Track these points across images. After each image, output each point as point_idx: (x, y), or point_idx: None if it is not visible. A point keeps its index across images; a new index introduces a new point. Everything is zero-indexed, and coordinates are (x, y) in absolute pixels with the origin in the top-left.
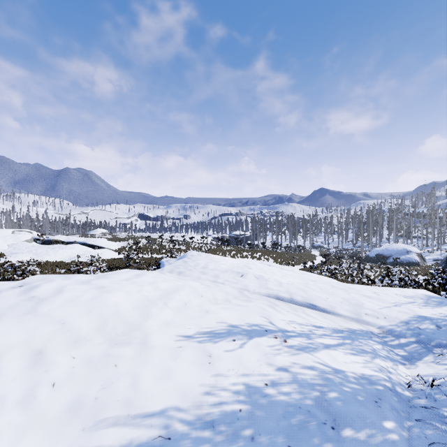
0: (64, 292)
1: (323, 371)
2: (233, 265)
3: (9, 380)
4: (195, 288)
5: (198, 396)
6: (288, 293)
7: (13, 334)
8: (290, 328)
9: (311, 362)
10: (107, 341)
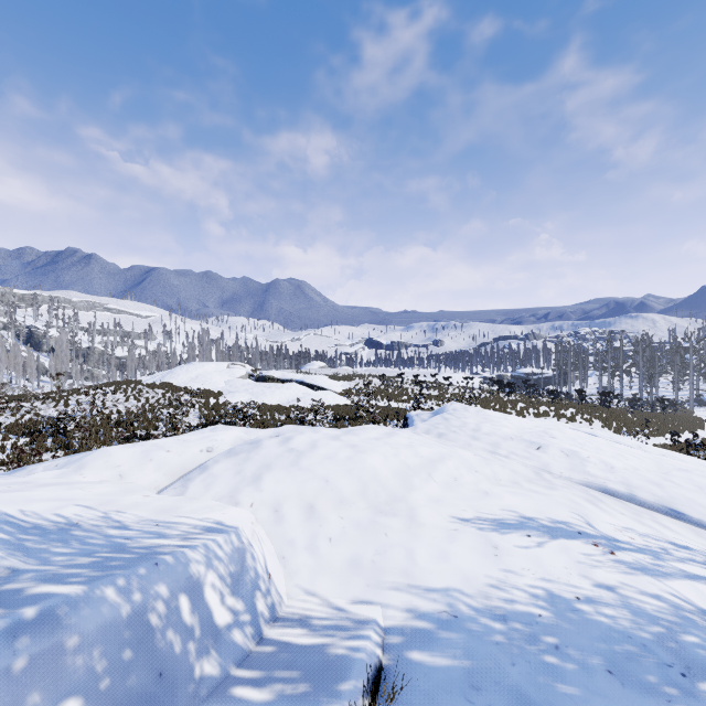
0: (319, 448)
1: (677, 606)
2: (522, 429)
3: (293, 526)
4: (467, 459)
5: (483, 586)
6: (626, 486)
7: (287, 485)
8: (623, 538)
9: (657, 589)
10: (370, 508)
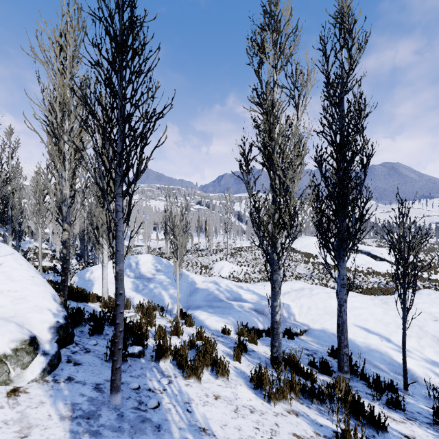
0: (319, 294)
1: (381, 351)
2: None
3: (304, 310)
4: (374, 311)
5: (335, 330)
6: None
7: (305, 301)
8: (395, 341)
9: (382, 348)
10: (324, 312)
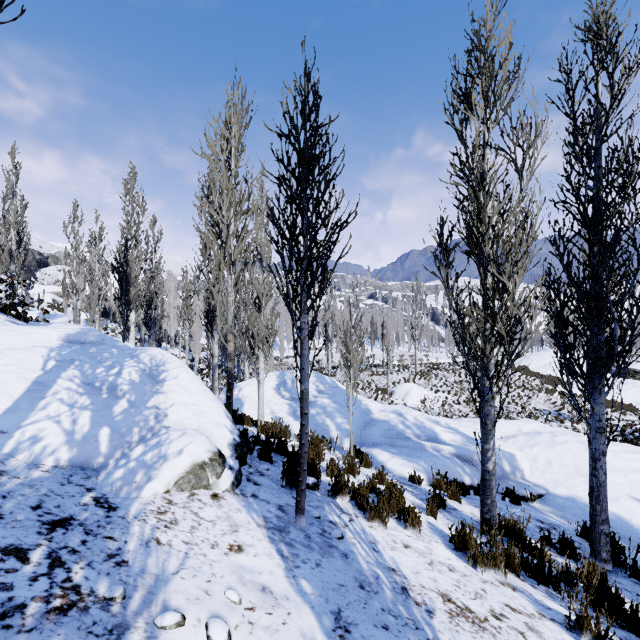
0: (567, 444)
1: None
2: None
3: (539, 464)
4: None
5: None
6: None
7: (542, 452)
8: None
9: None
10: (576, 472)
